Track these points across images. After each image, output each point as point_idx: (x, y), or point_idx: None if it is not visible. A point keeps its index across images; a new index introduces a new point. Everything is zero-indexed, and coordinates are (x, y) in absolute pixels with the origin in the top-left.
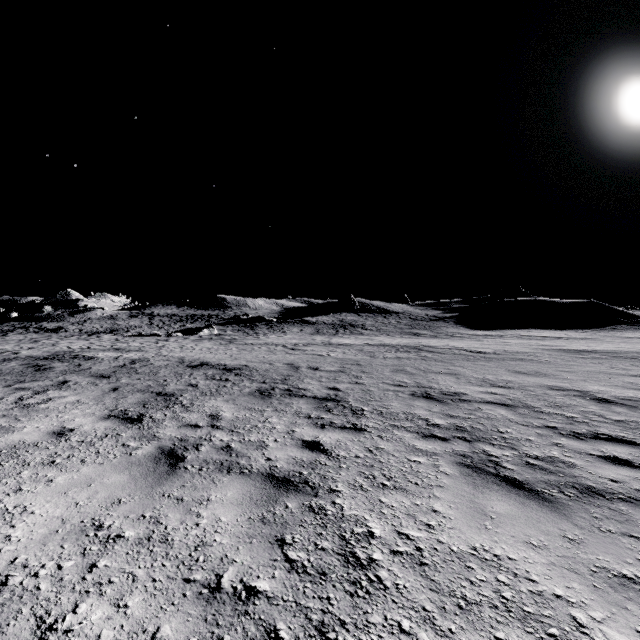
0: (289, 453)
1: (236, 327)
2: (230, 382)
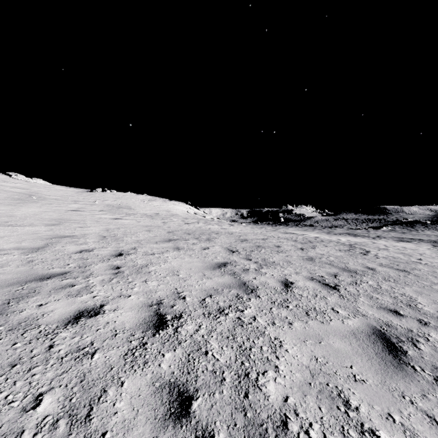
0: (434, 244)
1: (400, 226)
2: (417, 240)
